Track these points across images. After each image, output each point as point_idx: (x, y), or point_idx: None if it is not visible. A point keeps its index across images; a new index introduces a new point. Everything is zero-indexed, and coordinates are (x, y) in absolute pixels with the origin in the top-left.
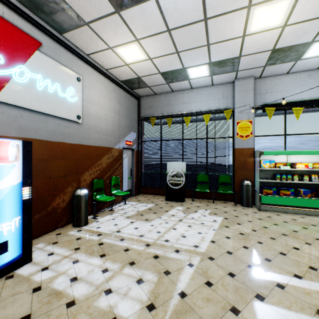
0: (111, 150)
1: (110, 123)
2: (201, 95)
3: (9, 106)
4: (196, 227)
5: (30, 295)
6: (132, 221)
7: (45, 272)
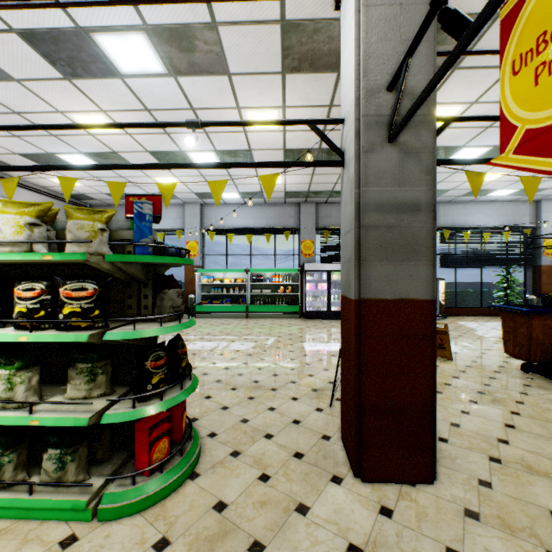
0: None
1: None
2: None
3: None
4: None
5: None
6: None
7: None
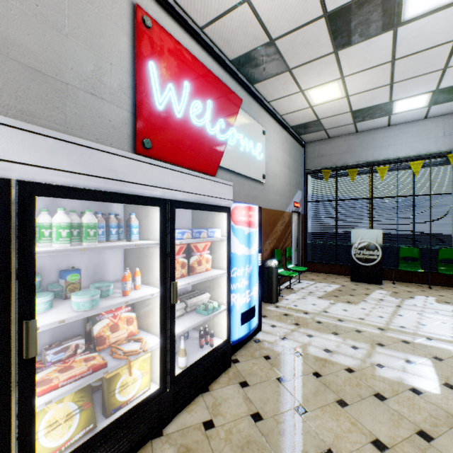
0: (283, 215)
1: (283, 181)
2: (404, 135)
3: (224, 171)
4: (430, 315)
5: (297, 357)
6: (331, 302)
7: (288, 341)
